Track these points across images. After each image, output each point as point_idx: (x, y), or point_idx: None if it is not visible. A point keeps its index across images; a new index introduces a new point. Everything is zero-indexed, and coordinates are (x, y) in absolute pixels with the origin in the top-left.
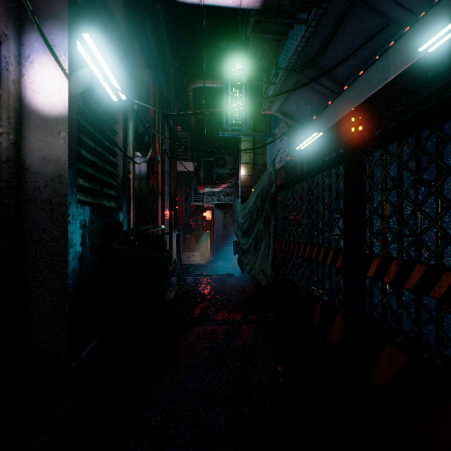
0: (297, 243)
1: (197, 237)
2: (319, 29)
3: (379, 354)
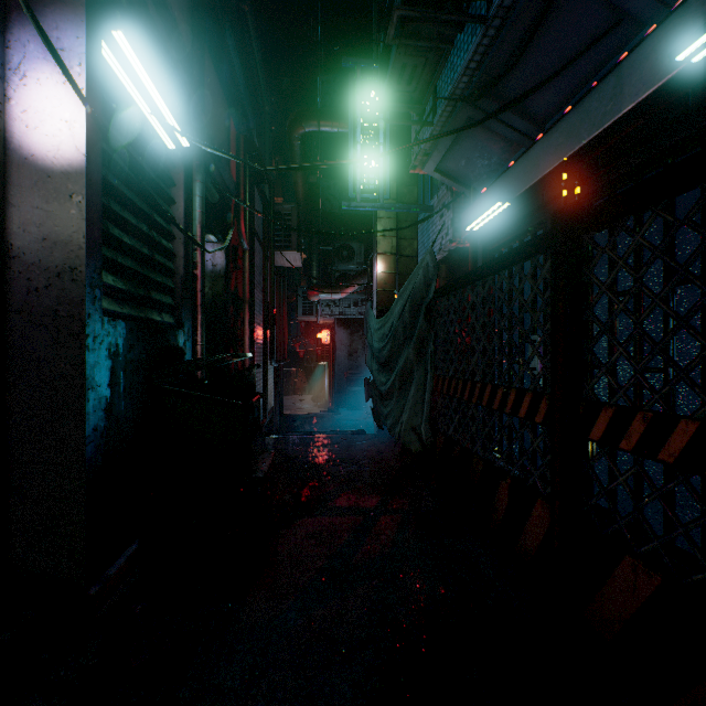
0: (469, 382)
1: (308, 371)
2: (506, 32)
3: (612, 570)
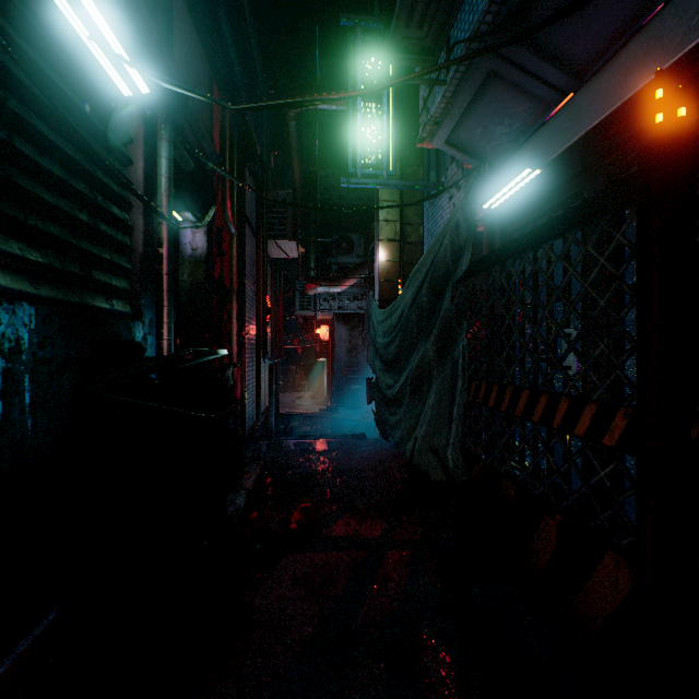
0: (496, 385)
1: (307, 367)
2: None
3: None
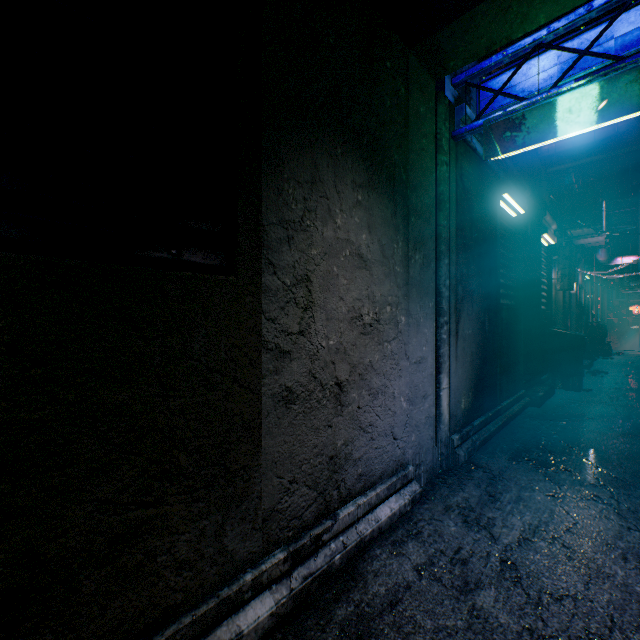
0: None
1: (618, 335)
2: None
3: None
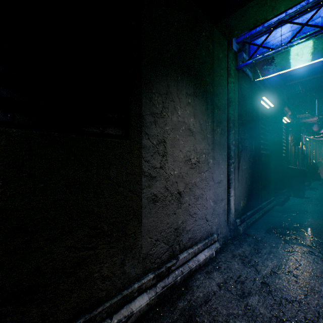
0: None
1: None
2: None
3: None
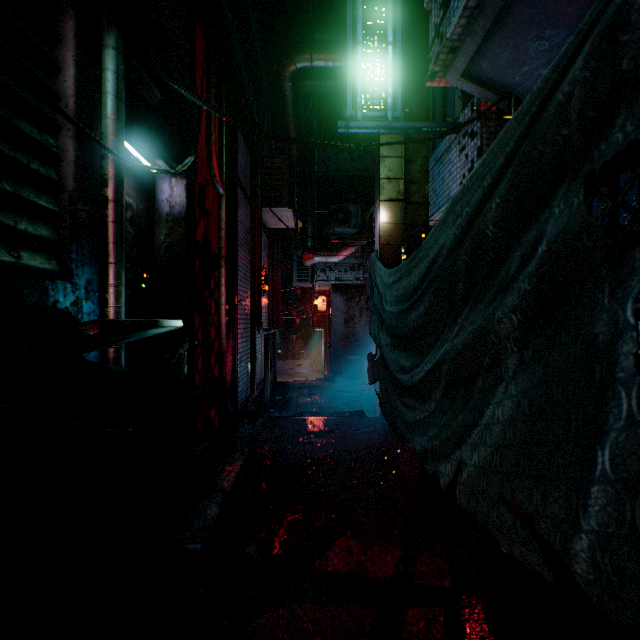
0: None
1: (306, 337)
2: None
3: None
